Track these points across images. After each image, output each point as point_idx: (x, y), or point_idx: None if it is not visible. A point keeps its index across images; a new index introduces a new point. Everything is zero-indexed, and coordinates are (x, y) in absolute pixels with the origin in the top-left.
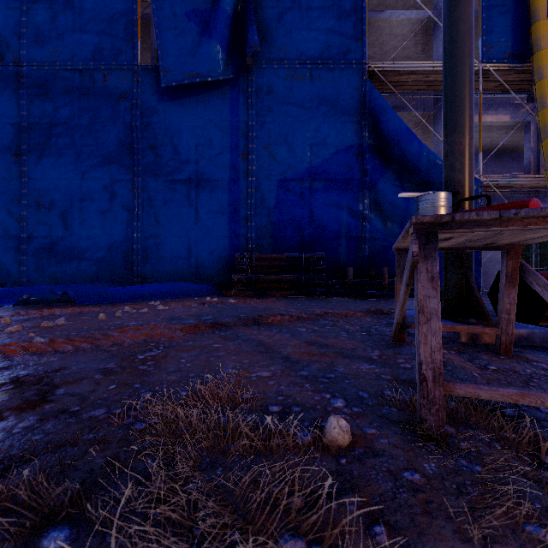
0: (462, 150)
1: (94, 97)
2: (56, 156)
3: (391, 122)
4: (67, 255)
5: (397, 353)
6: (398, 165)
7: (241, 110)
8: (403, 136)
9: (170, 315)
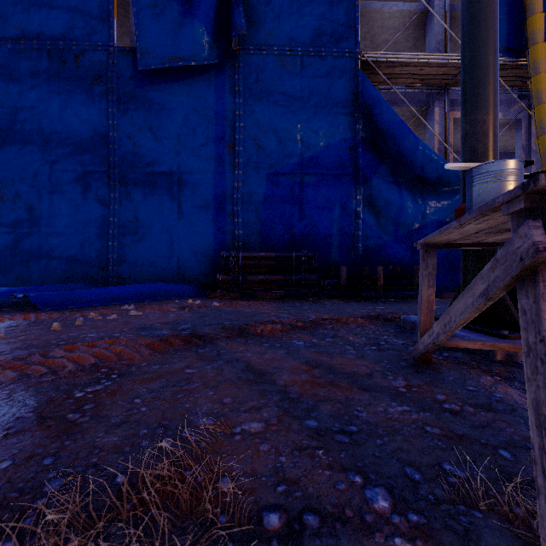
0: (486, 129)
1: (65, 79)
2: (21, 143)
3: (386, 114)
4: (34, 253)
5: (430, 382)
6: (392, 160)
7: (227, 98)
8: (398, 129)
9: (142, 323)
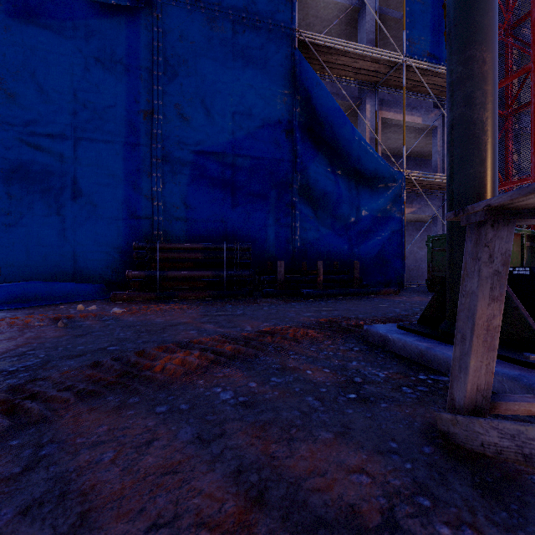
0: (486, 72)
1: None
2: None
3: (324, 99)
4: None
5: None
6: (330, 150)
7: (142, 52)
8: (336, 117)
9: None
